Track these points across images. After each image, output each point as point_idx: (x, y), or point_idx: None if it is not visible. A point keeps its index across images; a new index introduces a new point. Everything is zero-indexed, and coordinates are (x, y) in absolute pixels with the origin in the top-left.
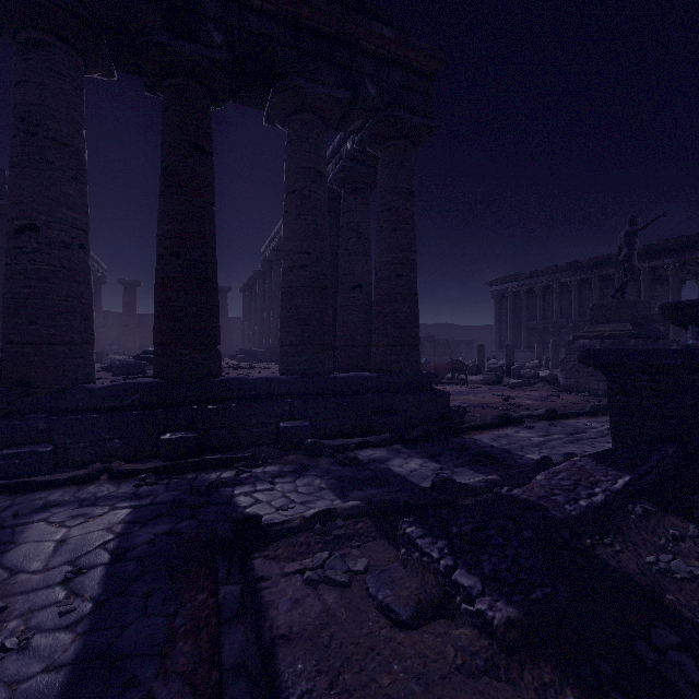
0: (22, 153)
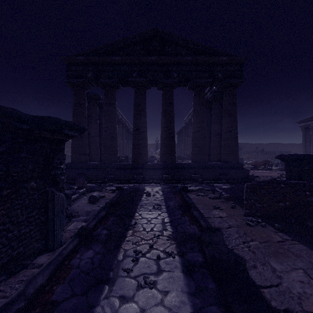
0: (136, 113)
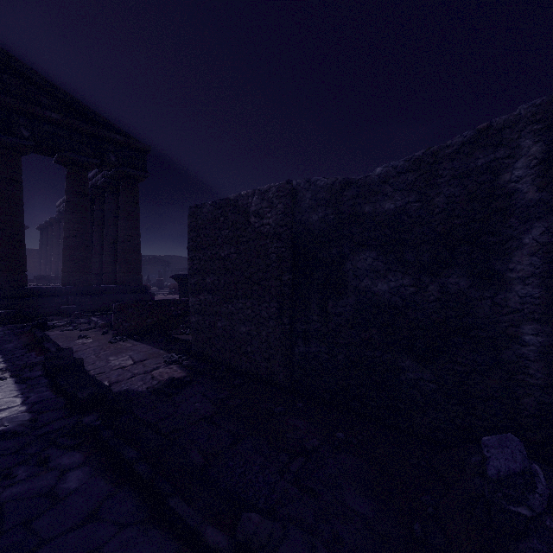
0: None
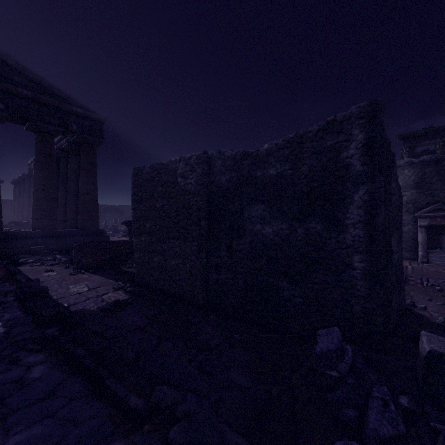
0: None
